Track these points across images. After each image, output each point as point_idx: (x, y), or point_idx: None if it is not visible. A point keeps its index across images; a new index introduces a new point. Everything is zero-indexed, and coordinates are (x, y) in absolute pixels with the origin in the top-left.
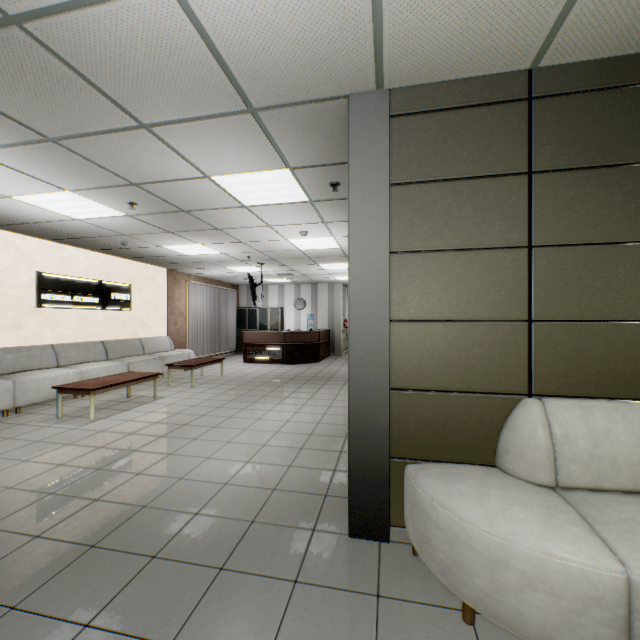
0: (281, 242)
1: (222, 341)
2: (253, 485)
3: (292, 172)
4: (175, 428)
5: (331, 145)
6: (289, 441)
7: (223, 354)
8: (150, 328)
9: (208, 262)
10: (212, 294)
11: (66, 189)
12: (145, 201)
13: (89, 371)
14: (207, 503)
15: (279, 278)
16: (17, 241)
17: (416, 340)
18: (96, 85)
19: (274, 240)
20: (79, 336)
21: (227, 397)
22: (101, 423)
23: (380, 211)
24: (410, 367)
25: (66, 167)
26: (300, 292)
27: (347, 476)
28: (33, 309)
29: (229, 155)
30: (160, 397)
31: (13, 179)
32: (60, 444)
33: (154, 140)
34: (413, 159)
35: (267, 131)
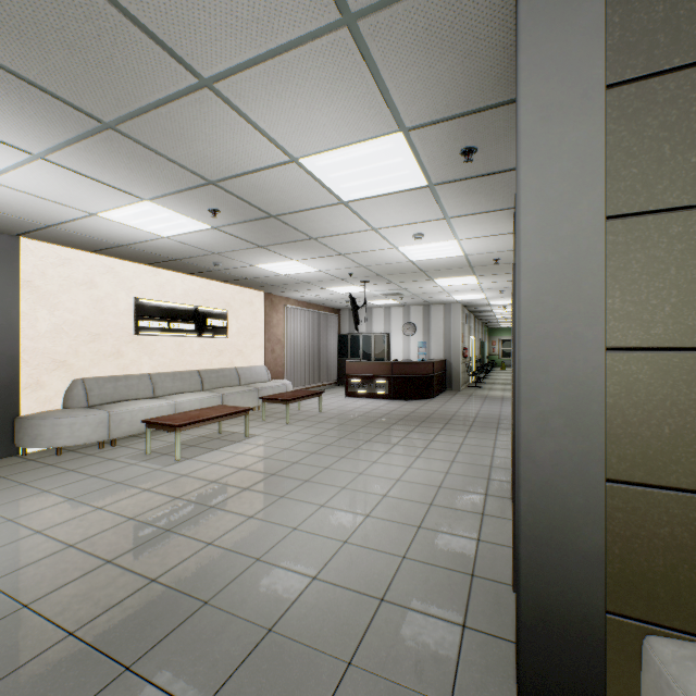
0: (388, 252)
1: (322, 371)
2: (351, 586)
3: (406, 137)
4: (261, 478)
5: (471, 73)
6: (401, 513)
7: (323, 386)
8: (246, 357)
9: (305, 283)
10: (311, 319)
11: (144, 198)
12: (227, 206)
13: (182, 403)
14: (286, 611)
15: (385, 299)
16: (116, 267)
17: (667, 388)
18: (132, 15)
19: (380, 249)
20: (176, 365)
21: (324, 440)
22: (186, 464)
23: (584, 140)
24: (653, 441)
25: (135, 166)
26: (409, 315)
27: (494, 590)
28: (131, 337)
29: (319, 118)
30: (252, 435)
31: (90, 190)
32: (139, 489)
33: (221, 106)
34: (660, 26)
35: (371, 62)
